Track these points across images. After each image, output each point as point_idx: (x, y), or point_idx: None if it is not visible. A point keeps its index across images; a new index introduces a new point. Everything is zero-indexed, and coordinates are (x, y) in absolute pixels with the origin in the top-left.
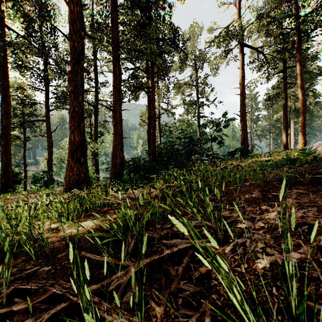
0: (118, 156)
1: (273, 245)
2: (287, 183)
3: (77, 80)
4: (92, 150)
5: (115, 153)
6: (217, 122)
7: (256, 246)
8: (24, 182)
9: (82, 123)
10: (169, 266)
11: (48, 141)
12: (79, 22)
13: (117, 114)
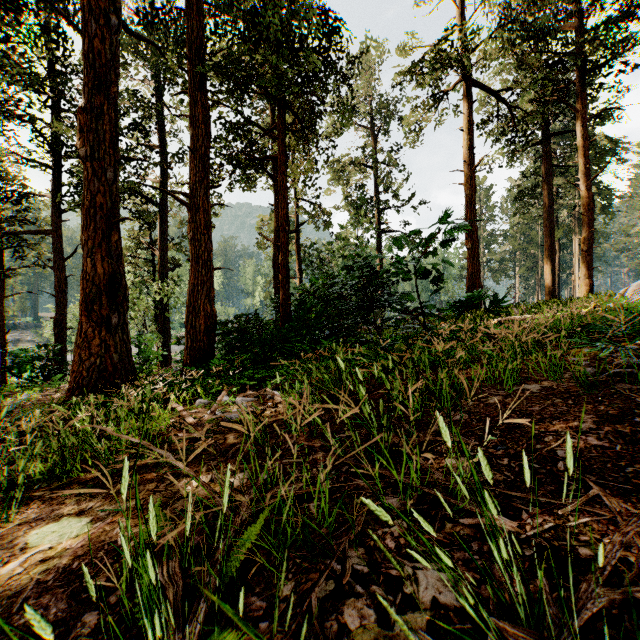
0: (201, 312)
1: None
2: None
3: (102, 130)
4: (156, 297)
5: (194, 305)
6: (431, 233)
7: None
8: (2, 368)
9: (114, 232)
10: None
11: (56, 277)
12: None
13: (200, 213)
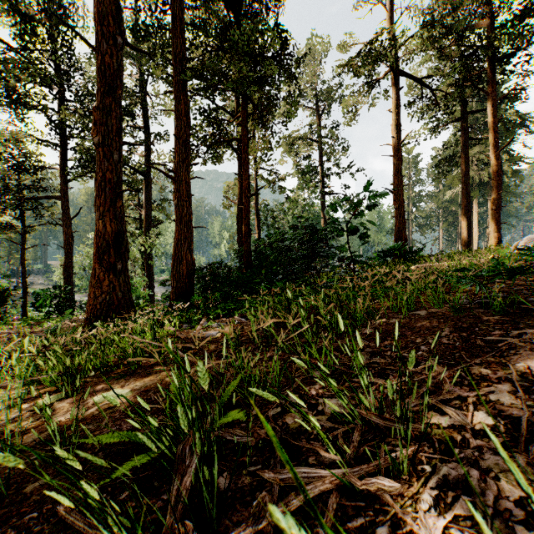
0: (184, 260)
1: None
2: (502, 313)
3: (110, 123)
4: (143, 248)
5: (178, 255)
6: (359, 200)
7: (501, 494)
8: (23, 305)
9: (119, 200)
10: None
11: (65, 233)
12: (114, 21)
13: (183, 185)
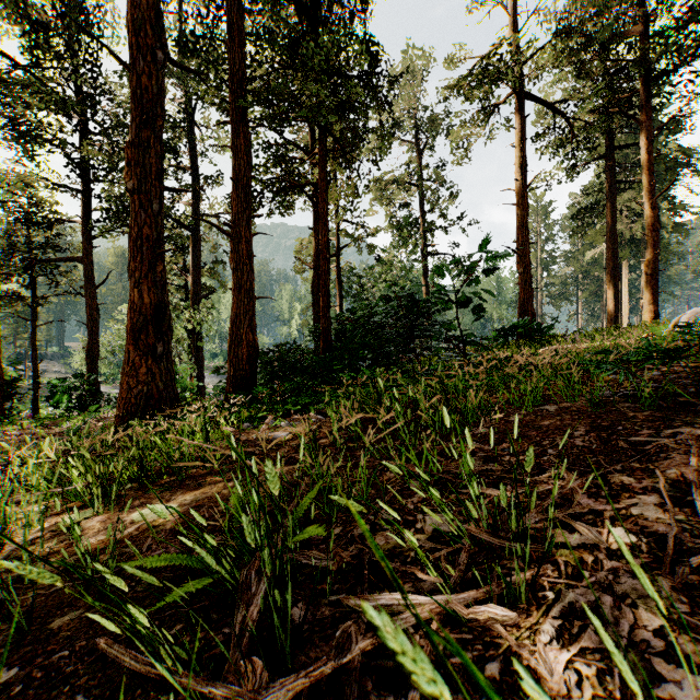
0: (244, 341)
1: (693, 623)
2: (654, 408)
3: (148, 163)
4: (189, 326)
5: (237, 334)
6: (472, 262)
7: (638, 624)
8: (34, 399)
9: (159, 263)
10: (368, 694)
11: (88, 305)
12: (153, 30)
13: (242, 243)
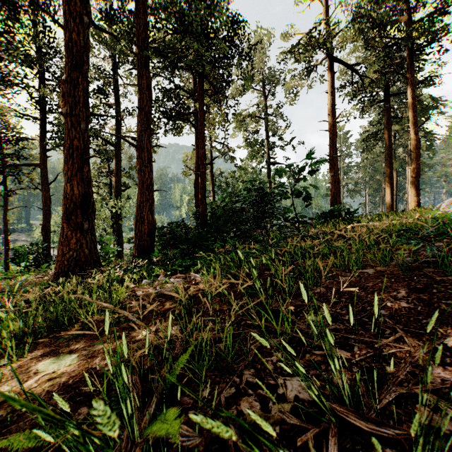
0: (145, 220)
1: None
2: None
3: (77, 95)
4: (113, 210)
5: (140, 215)
6: (304, 166)
7: None
8: (6, 259)
9: (86, 165)
10: None
11: (43, 196)
12: (81, 2)
13: (145, 152)
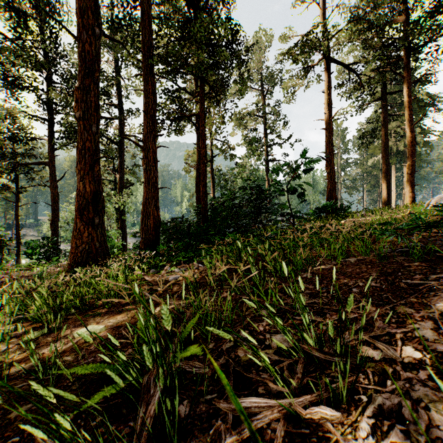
0: (151, 215)
1: None
2: (421, 260)
3: (89, 100)
4: (117, 206)
5: (146, 211)
6: (298, 165)
7: (431, 423)
8: (17, 253)
9: (96, 165)
10: None
11: (52, 193)
12: (92, 15)
13: (150, 153)
